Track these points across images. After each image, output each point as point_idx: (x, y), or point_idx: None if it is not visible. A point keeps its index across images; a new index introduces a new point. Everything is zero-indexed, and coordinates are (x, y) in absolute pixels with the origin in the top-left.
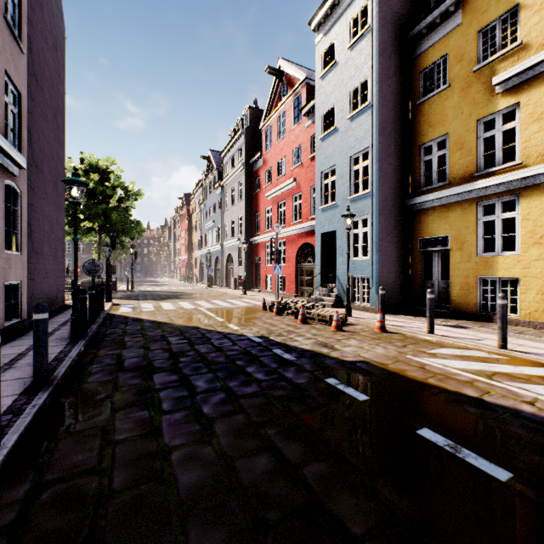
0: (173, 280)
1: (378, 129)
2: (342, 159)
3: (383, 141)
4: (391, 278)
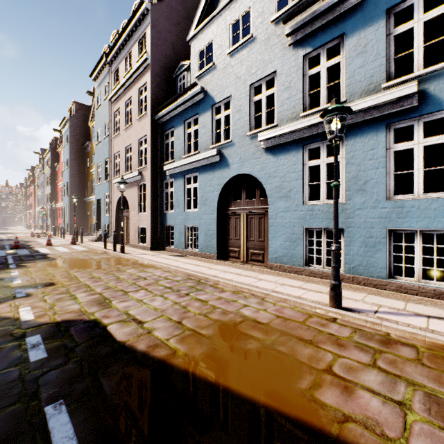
0: (23, 228)
1: (70, 176)
2: (66, 182)
3: (72, 180)
4: (76, 224)
